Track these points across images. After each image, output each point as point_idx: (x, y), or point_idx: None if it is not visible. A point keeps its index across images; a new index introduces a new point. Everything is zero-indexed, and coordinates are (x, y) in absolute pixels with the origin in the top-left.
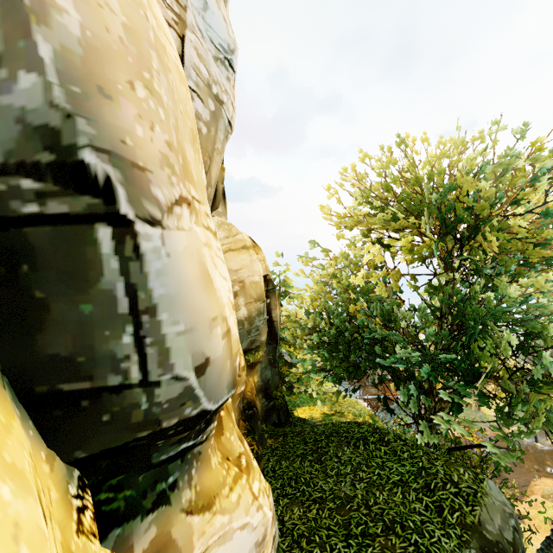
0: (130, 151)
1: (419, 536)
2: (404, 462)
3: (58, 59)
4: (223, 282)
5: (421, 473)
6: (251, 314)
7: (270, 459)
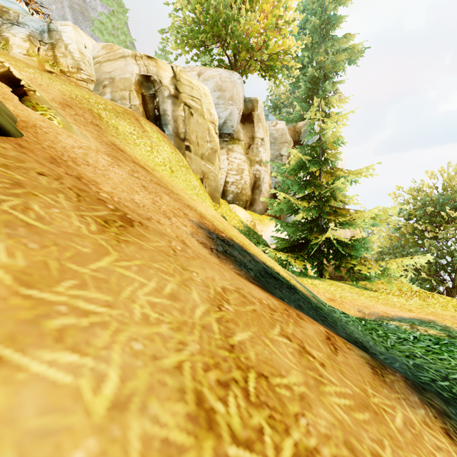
0: None
1: None
2: None
3: None
4: None
5: None
6: None
7: None
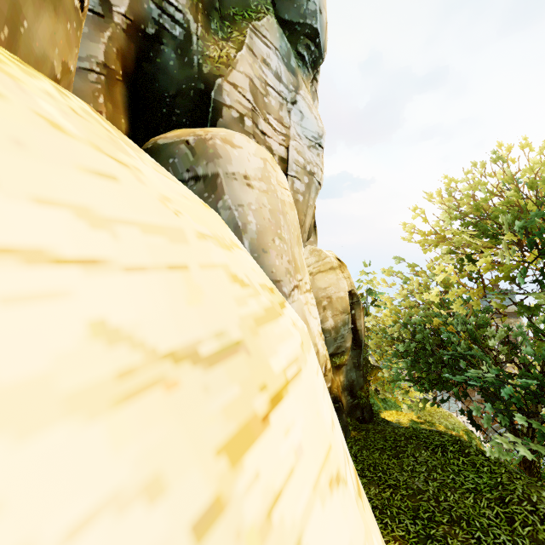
0: (275, 275)
1: (483, 534)
2: (482, 475)
3: (250, 245)
4: (314, 322)
5: (497, 487)
6: (337, 324)
7: (353, 447)
